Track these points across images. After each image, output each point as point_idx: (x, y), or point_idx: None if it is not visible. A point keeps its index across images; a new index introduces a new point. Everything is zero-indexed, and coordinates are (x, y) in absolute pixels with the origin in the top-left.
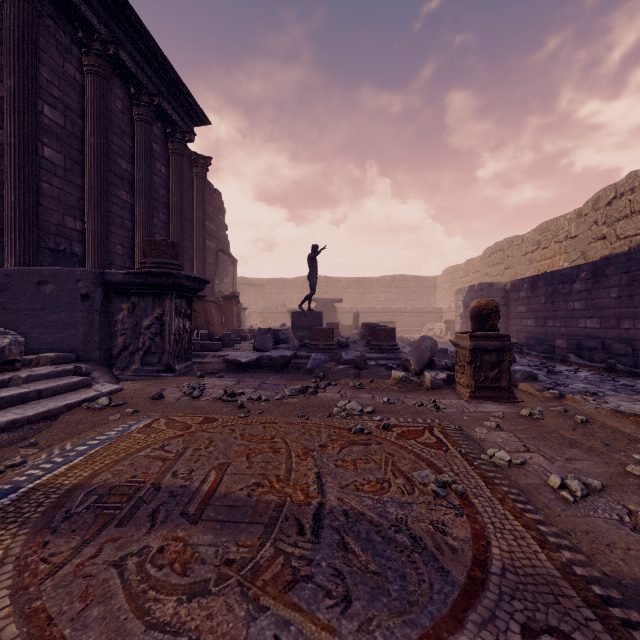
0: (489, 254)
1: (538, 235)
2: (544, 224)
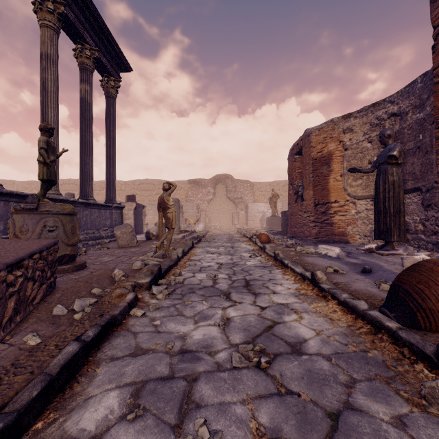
0: None
1: (27, 185)
2: (31, 181)
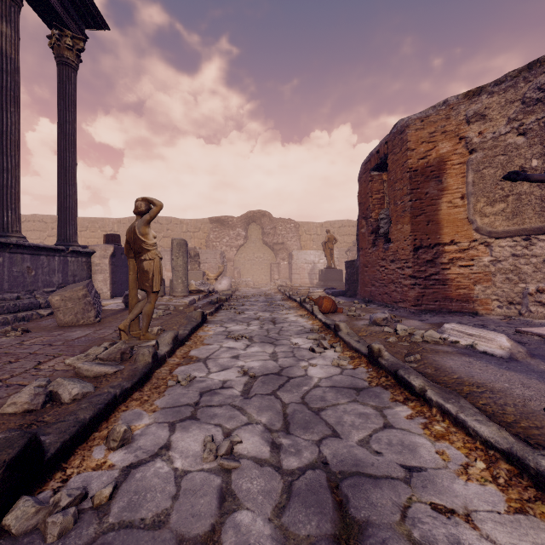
0: None
1: None
2: None
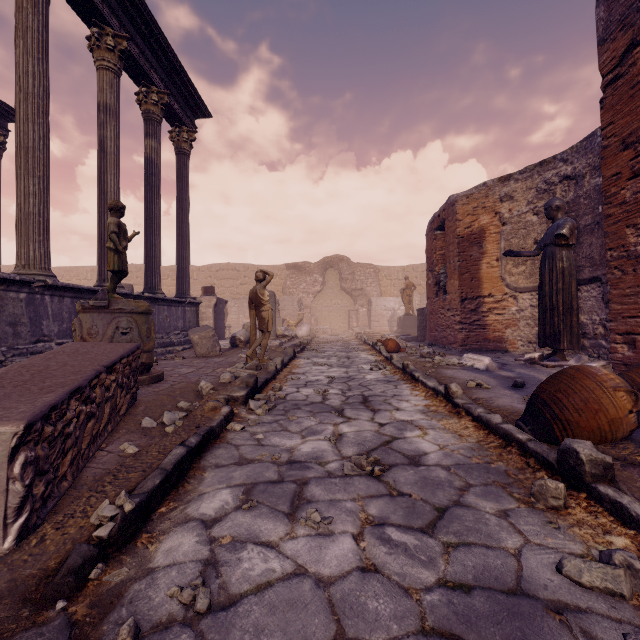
0: (6, 271)
1: (63, 272)
2: (69, 267)
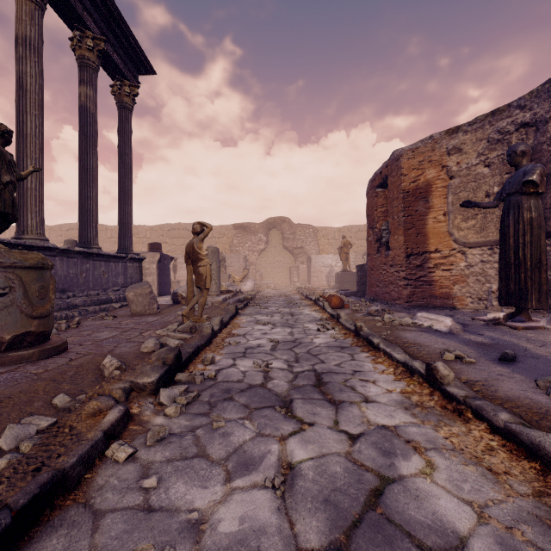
0: None
1: None
2: None
